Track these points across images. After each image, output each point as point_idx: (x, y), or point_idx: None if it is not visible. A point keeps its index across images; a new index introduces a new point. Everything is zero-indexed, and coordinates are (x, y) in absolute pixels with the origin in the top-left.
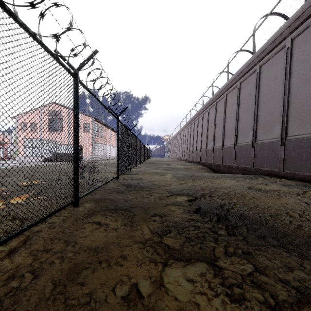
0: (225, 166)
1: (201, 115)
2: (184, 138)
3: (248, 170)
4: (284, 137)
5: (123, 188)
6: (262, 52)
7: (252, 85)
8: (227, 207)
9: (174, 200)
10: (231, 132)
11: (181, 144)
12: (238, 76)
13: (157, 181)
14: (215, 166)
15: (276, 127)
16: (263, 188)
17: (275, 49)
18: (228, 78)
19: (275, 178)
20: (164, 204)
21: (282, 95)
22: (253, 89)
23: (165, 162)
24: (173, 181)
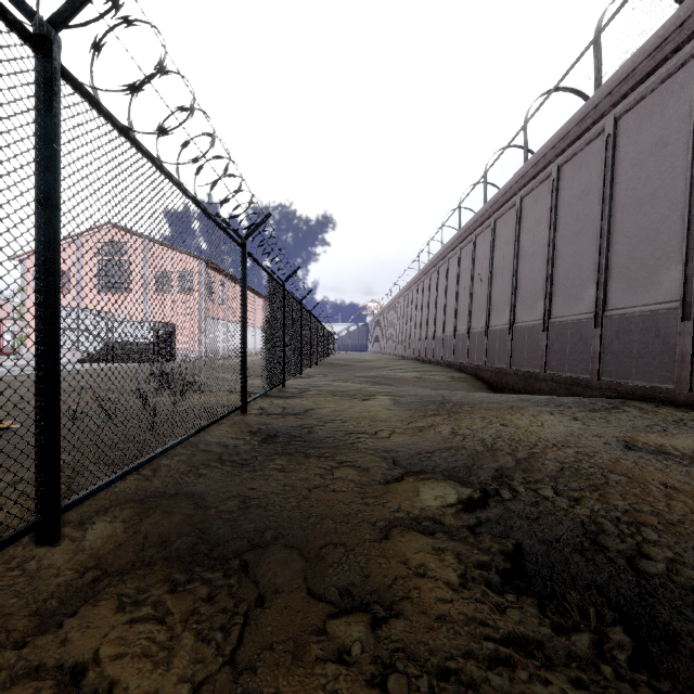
0: (518, 375)
1: (455, 252)
2: (415, 307)
3: (584, 385)
4: (691, 298)
5: (250, 446)
6: (624, 80)
7: (594, 170)
8: (618, 545)
9: (413, 504)
10: (533, 290)
11: (406, 320)
12: (555, 148)
13: (351, 421)
14: (491, 373)
15: (666, 272)
16: (667, 445)
17: (662, 68)
18: (526, 159)
19: (671, 409)
20: (378, 526)
21: (685, 187)
22: (597, 179)
23: (370, 362)
24: (396, 420)
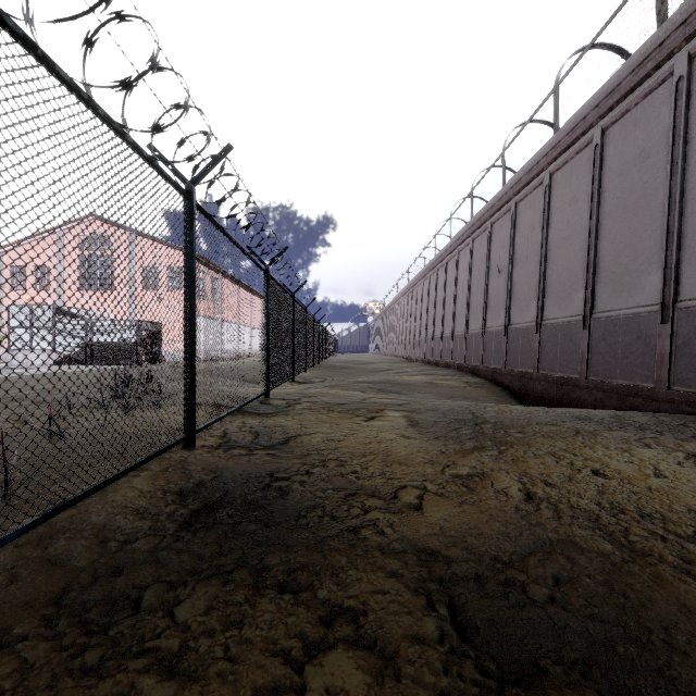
0: (549, 381)
1: (466, 243)
2: (419, 305)
3: (646, 395)
4: None
5: (152, 543)
6: None
7: (656, 126)
8: None
9: None
10: (568, 280)
11: (410, 320)
12: (599, 107)
13: (353, 465)
14: (512, 378)
15: None
16: None
17: None
18: (557, 127)
19: None
20: None
21: None
22: (661, 137)
23: (372, 364)
24: (422, 461)
